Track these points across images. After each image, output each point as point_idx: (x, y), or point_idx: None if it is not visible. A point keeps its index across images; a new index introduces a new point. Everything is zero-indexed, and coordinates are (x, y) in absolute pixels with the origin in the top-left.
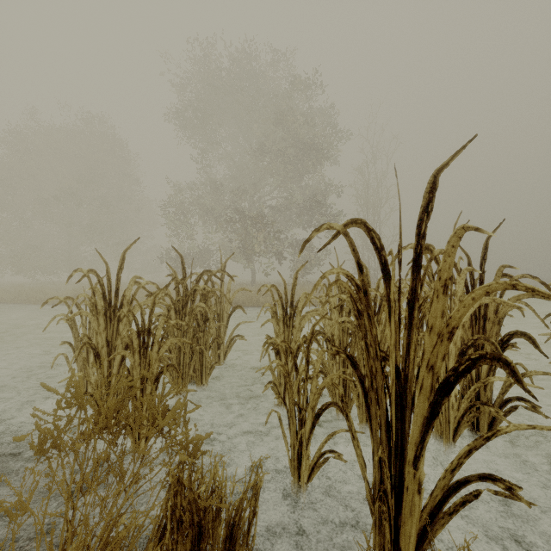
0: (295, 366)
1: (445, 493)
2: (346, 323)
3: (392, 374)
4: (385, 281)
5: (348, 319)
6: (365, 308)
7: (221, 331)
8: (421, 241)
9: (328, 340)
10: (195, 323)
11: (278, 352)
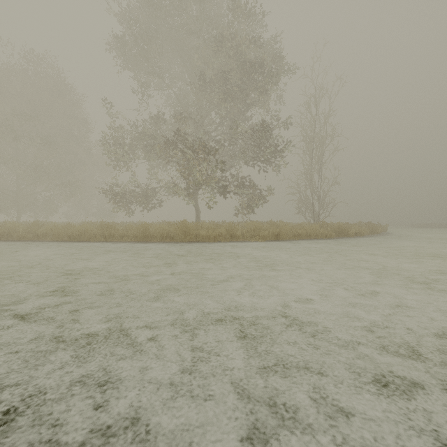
0: None
1: None
2: None
3: None
4: None
5: None
6: None
7: None
8: None
9: None
10: None
11: None
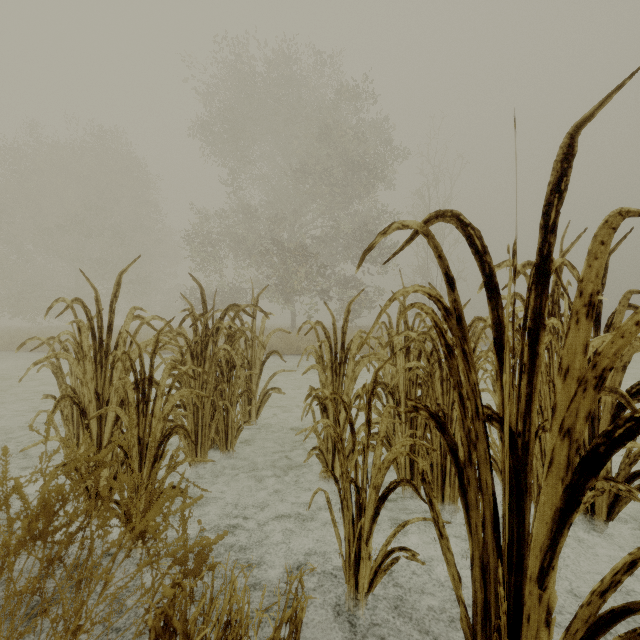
0: (351, 427)
1: (591, 629)
2: (416, 369)
3: (505, 441)
4: (490, 299)
5: (418, 365)
6: (458, 342)
7: (253, 382)
8: (549, 236)
9: (390, 393)
10: (219, 371)
11: (325, 408)
